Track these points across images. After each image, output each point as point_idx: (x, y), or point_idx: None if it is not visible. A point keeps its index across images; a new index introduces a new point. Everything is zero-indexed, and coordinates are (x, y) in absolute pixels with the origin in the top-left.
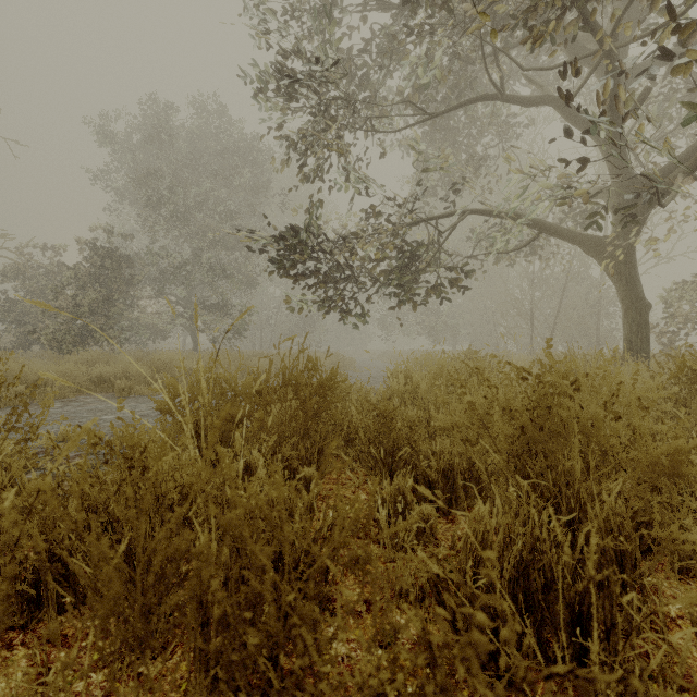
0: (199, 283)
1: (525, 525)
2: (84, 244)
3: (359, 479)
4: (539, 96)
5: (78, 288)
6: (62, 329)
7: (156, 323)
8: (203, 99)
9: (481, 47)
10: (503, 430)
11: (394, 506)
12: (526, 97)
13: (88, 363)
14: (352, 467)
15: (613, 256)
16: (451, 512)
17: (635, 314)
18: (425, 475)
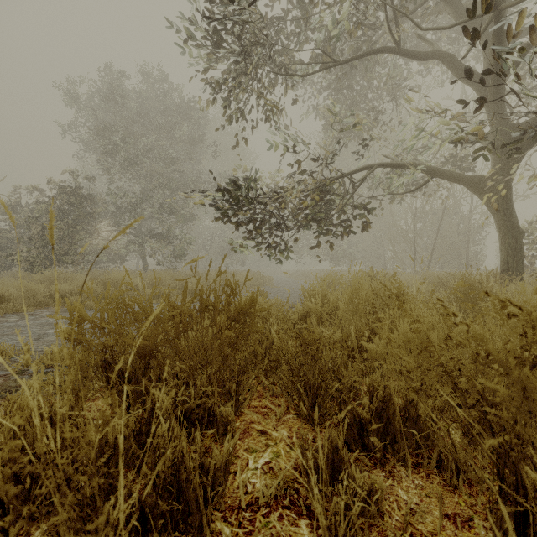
0: (148, 216)
1: (515, 517)
2: (52, 184)
3: (281, 409)
4: (430, 54)
5: (48, 219)
6: (33, 253)
7: (112, 249)
8: (150, 68)
9: (384, 5)
10: (504, 398)
11: (326, 464)
12: (419, 55)
13: (51, 281)
14: (272, 392)
15: (492, 191)
16: (387, 458)
17: (511, 240)
18: (355, 414)
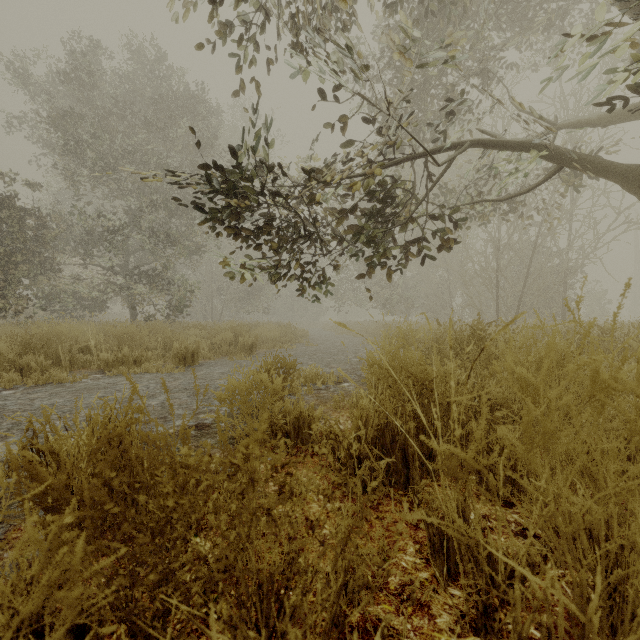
0: (138, 248)
1: None
2: None
3: None
4: None
5: None
6: None
7: (80, 291)
8: (137, 40)
9: None
10: None
11: None
12: None
13: None
14: None
15: None
16: None
17: None
18: None
